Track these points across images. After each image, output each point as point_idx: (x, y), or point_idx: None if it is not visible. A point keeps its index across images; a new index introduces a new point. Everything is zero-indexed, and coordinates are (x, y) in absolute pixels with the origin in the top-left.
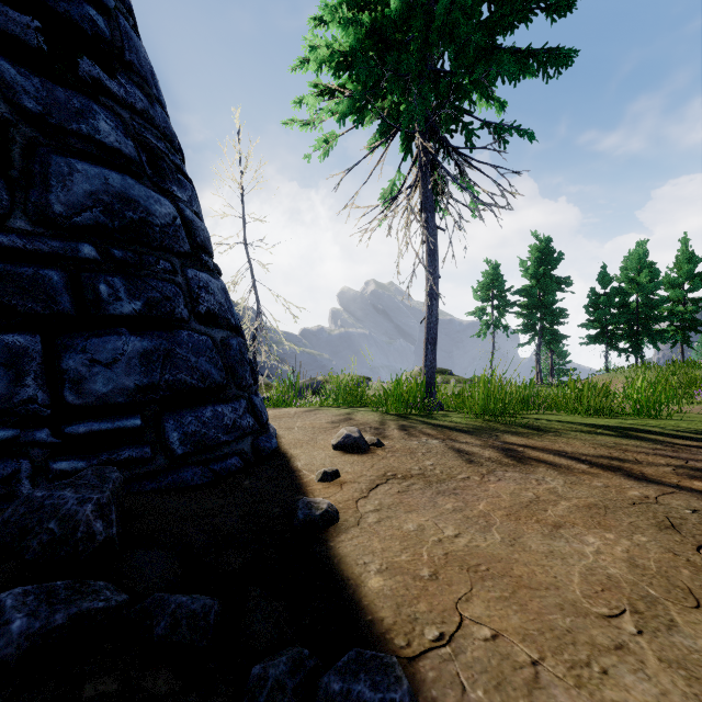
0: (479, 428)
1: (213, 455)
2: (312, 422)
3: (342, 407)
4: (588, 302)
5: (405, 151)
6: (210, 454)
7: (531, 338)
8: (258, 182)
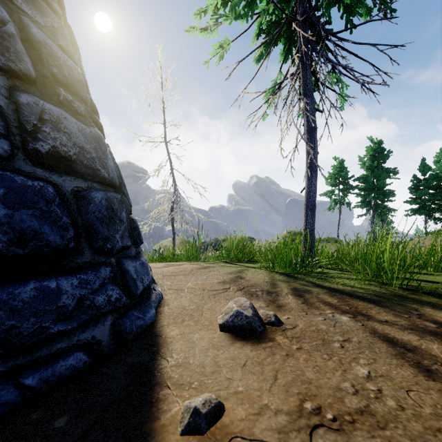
0: (383, 295)
1: (31, 358)
2: (203, 282)
3: (234, 263)
4: (411, 185)
5: (285, 54)
6: (24, 357)
7: (367, 211)
8: (175, 98)
